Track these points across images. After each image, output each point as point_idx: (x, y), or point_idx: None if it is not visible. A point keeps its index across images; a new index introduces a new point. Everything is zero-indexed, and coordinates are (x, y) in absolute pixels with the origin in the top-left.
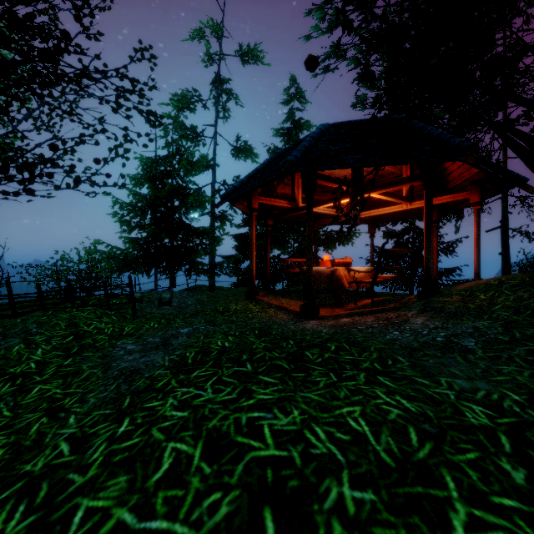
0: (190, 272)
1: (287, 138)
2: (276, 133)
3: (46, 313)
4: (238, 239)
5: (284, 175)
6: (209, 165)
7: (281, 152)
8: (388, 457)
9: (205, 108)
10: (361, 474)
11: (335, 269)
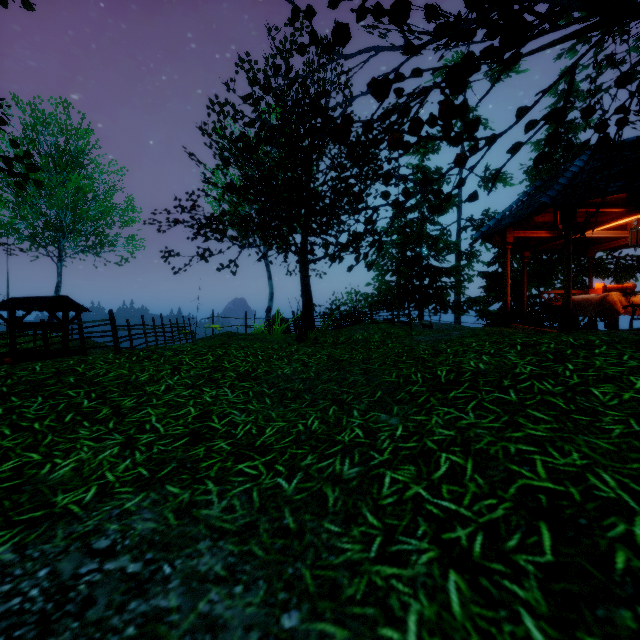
0: (436, 311)
1: (554, 149)
2: (537, 146)
3: (360, 325)
4: (485, 278)
5: (538, 213)
6: (455, 204)
7: (539, 184)
8: (577, 343)
9: (450, 145)
10: (561, 344)
11: (606, 295)
